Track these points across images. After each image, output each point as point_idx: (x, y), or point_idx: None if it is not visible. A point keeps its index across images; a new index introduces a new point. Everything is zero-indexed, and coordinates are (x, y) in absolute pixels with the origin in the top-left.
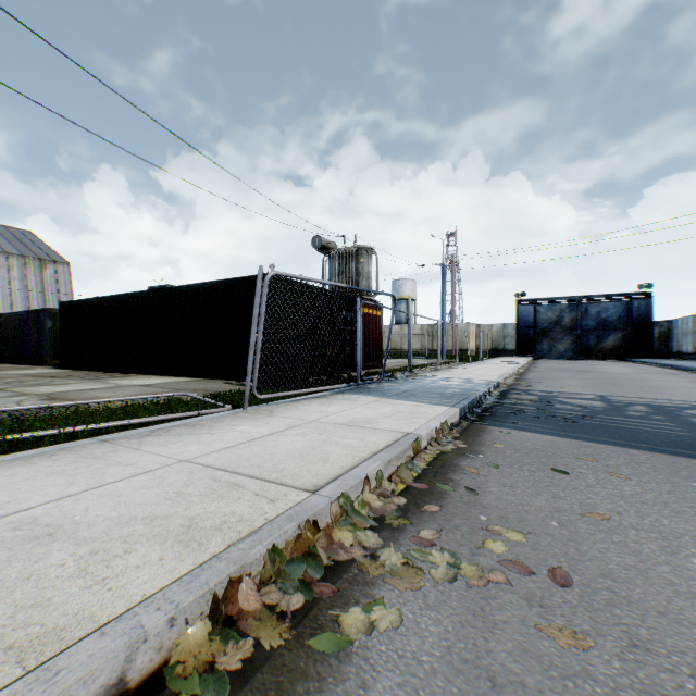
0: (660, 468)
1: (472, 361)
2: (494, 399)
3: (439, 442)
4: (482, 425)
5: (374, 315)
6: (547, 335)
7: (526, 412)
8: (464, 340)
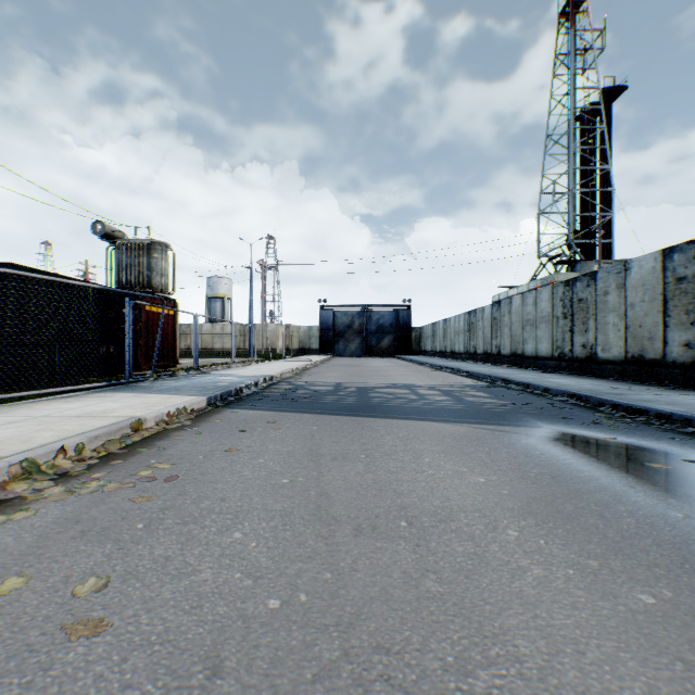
0: (310, 422)
1: (275, 359)
2: (257, 390)
3: (170, 422)
4: (222, 409)
5: (166, 314)
6: (343, 336)
7: (270, 397)
8: (275, 340)
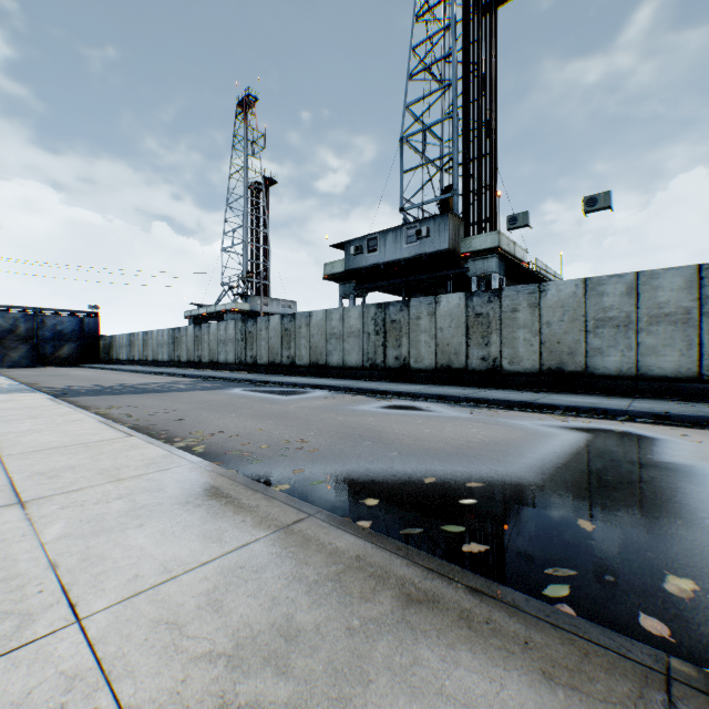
0: (138, 396)
1: None
2: None
3: None
4: (61, 398)
5: None
6: (1, 343)
7: (72, 393)
8: None
